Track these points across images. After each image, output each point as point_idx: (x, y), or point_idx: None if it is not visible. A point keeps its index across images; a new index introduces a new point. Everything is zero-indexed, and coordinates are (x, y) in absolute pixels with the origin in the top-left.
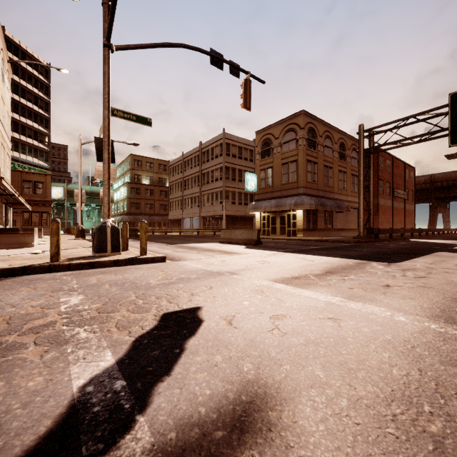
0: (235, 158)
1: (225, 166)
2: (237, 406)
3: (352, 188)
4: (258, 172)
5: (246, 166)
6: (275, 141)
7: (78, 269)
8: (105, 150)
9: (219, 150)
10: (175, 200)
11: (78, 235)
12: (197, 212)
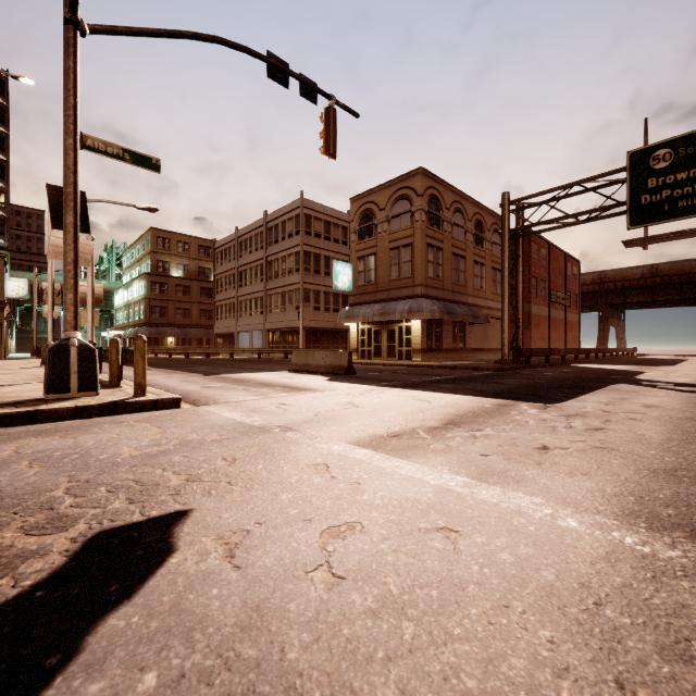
0: (319, 238)
1: (303, 250)
2: None
3: (493, 288)
4: (355, 261)
5: (337, 251)
6: (380, 213)
7: None
8: (68, 208)
9: (294, 225)
10: (224, 303)
11: None
12: (260, 322)
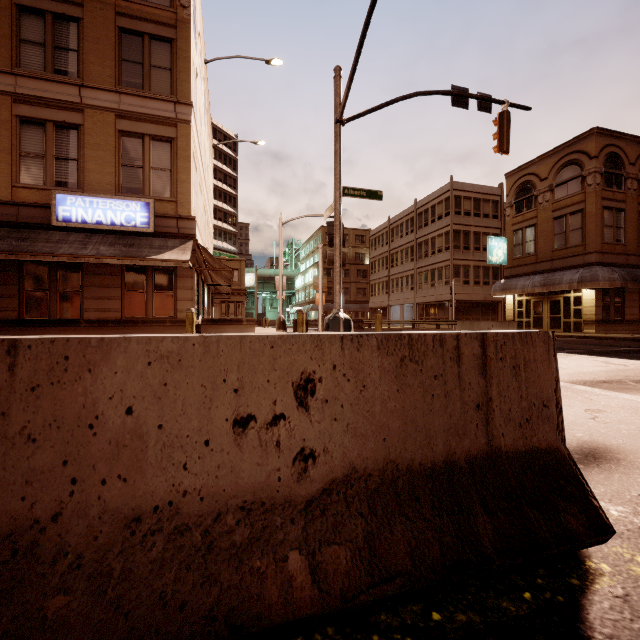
0: (468, 216)
1: (453, 229)
2: (583, 449)
3: None
4: (510, 234)
5: (487, 226)
6: (541, 183)
7: None
8: (337, 234)
9: (444, 208)
10: (378, 281)
11: (280, 327)
12: (410, 297)
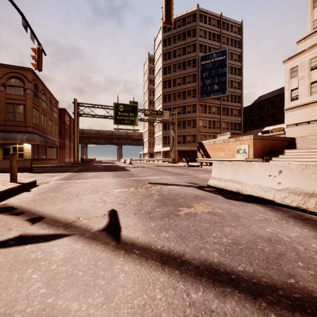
0: None
1: None
2: (188, 183)
3: (55, 131)
4: None
5: None
6: None
7: (2, 197)
8: None
9: None
10: None
11: None
12: None
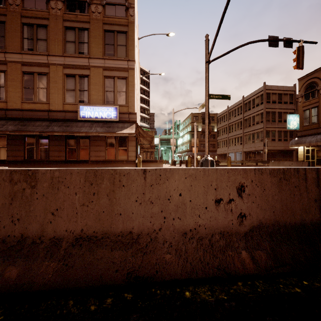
0: (274, 103)
1: (265, 111)
2: None
3: None
4: (301, 112)
5: (286, 108)
6: None
7: None
8: (206, 118)
9: (260, 99)
10: (221, 140)
11: (173, 164)
12: (240, 148)
